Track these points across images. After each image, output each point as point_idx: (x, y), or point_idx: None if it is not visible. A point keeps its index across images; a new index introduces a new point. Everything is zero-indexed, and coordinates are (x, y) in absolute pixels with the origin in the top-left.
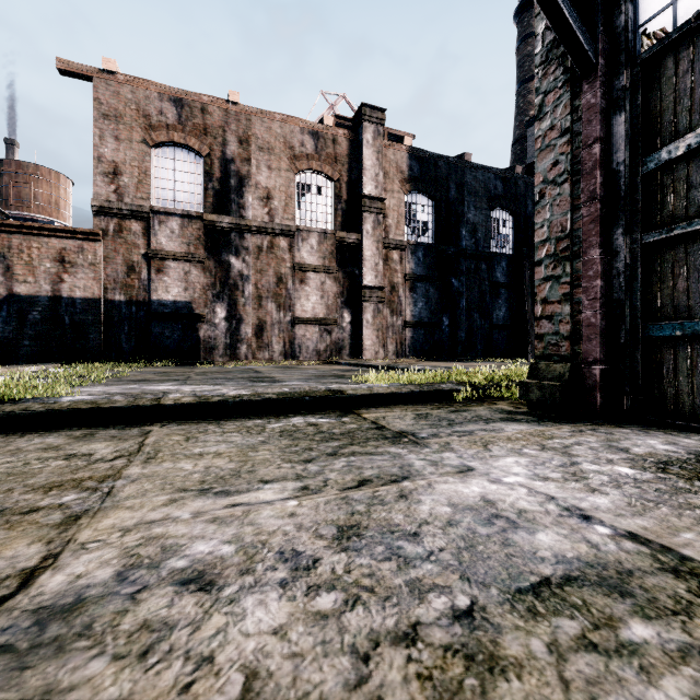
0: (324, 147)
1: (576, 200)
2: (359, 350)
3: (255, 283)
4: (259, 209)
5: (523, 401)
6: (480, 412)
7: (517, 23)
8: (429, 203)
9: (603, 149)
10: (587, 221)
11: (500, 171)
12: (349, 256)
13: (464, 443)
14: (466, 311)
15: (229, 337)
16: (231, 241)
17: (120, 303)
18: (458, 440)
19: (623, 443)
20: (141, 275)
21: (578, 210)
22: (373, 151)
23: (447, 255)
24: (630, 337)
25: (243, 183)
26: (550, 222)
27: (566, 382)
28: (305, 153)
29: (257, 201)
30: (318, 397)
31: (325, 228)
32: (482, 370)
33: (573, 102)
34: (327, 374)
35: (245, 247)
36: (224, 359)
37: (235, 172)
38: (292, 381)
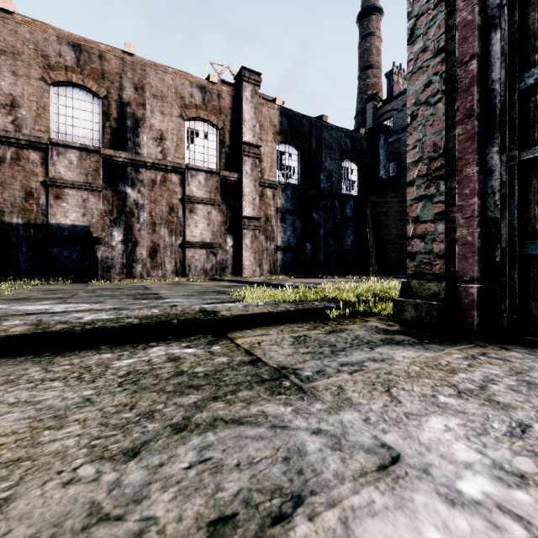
0: (210, 99)
1: (451, 119)
2: (239, 269)
3: (149, 211)
4: (153, 148)
5: (390, 317)
6: (358, 333)
7: (359, 25)
8: (295, 153)
9: (479, 66)
10: (463, 139)
11: (349, 131)
12: (231, 191)
13: (361, 387)
14: (324, 238)
15: (125, 257)
16: (127, 174)
17: (18, 226)
18: (352, 380)
19: (536, 376)
20: (39, 200)
21: (452, 129)
22: (251, 106)
23: (310, 194)
24: (505, 255)
25: (138, 124)
26: (423, 143)
27: (442, 301)
28: (194, 103)
29: (151, 141)
30: (188, 320)
31: (211, 167)
32: (350, 287)
33: (447, 22)
34: (210, 290)
35: (140, 180)
36: (121, 277)
37: (131, 114)
38: (175, 297)
